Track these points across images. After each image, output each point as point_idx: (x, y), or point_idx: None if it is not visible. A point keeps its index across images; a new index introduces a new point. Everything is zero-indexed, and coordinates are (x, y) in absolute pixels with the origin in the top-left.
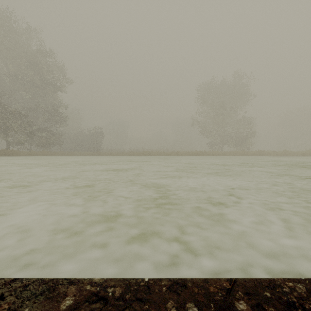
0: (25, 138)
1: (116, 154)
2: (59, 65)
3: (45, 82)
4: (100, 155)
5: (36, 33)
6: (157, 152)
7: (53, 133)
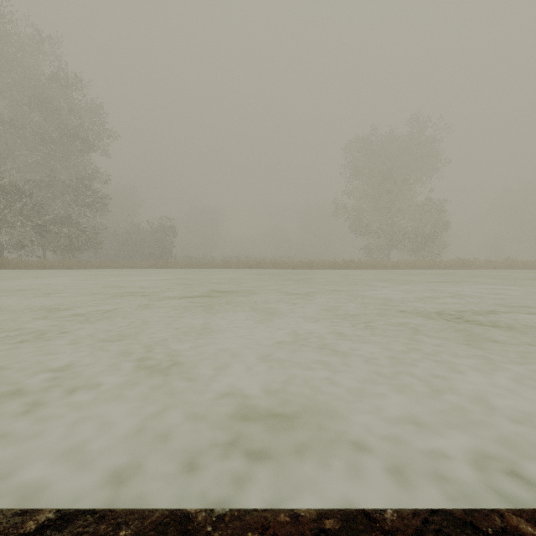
0: (30, 236)
1: (199, 266)
2: (94, 104)
3: (66, 133)
4: (169, 267)
5: (50, 43)
6: (273, 263)
7: (85, 228)
